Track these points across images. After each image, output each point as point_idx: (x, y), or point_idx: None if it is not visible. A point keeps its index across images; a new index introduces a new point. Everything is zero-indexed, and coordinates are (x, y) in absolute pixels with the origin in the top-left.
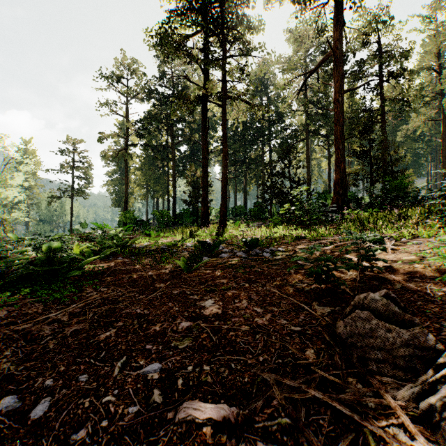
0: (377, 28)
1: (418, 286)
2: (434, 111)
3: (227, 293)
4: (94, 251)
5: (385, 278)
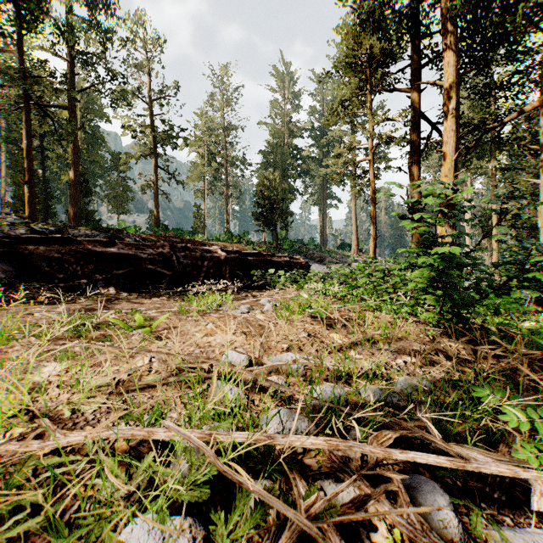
0: None
1: None
2: None
3: None
4: None
5: None
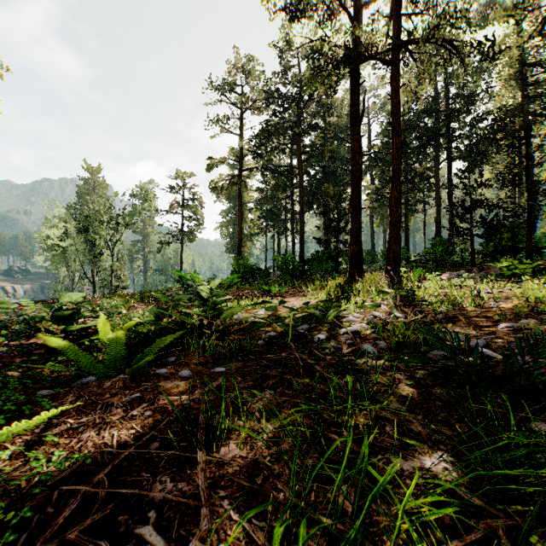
0: None
1: None
2: None
3: None
4: (145, 334)
5: None
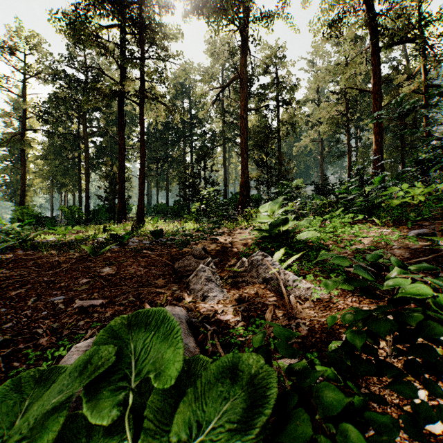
0: (274, 62)
1: (239, 249)
2: (316, 134)
3: (123, 264)
4: None
5: (228, 247)
